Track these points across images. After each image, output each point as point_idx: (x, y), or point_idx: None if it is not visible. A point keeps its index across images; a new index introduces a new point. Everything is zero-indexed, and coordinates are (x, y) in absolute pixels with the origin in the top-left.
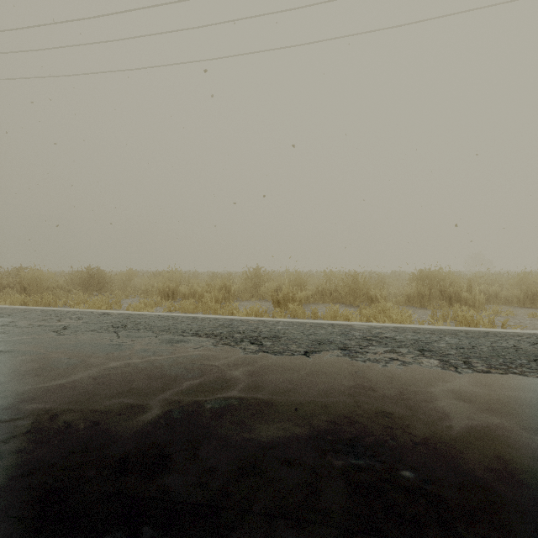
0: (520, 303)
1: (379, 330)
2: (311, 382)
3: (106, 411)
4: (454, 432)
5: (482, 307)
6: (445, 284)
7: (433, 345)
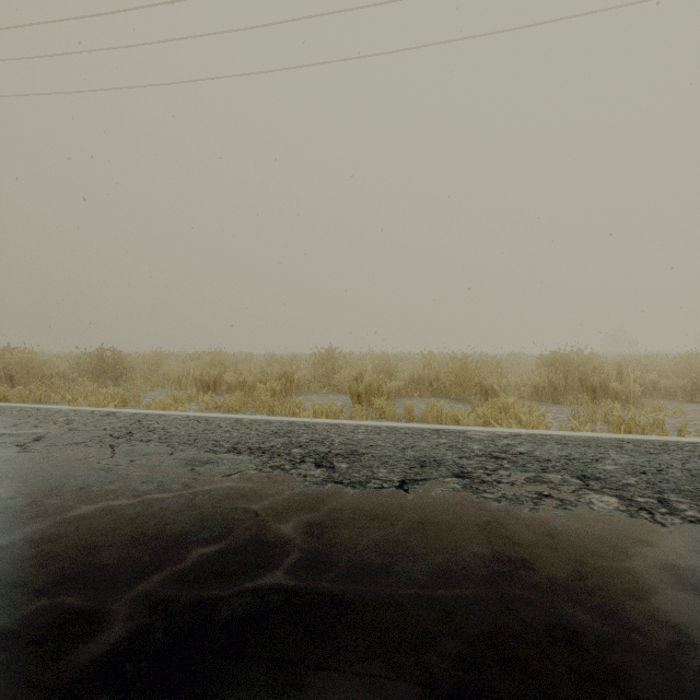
0: (688, 397)
1: (507, 441)
2: (415, 547)
3: (17, 632)
4: None
5: (638, 402)
6: (587, 371)
7: (597, 468)
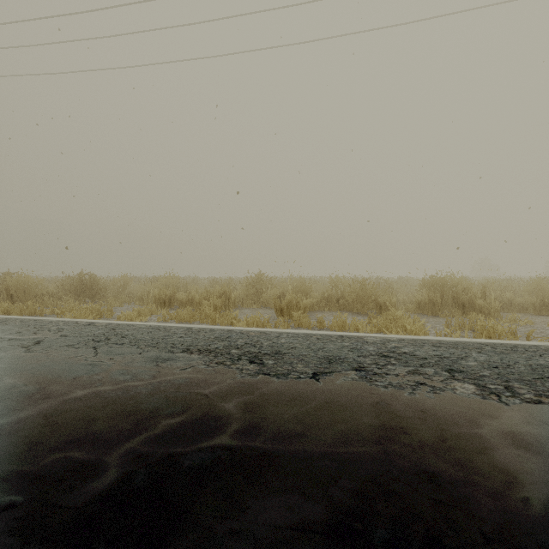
0: (536, 311)
1: (395, 344)
2: (324, 419)
3: (42, 475)
4: (535, 511)
5: (498, 315)
6: (458, 291)
7: (461, 364)
